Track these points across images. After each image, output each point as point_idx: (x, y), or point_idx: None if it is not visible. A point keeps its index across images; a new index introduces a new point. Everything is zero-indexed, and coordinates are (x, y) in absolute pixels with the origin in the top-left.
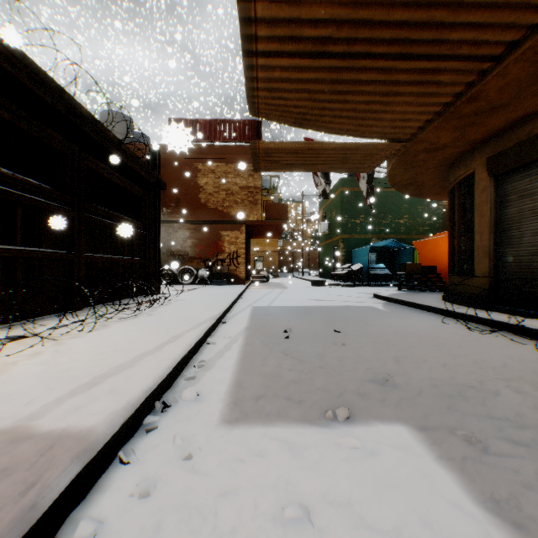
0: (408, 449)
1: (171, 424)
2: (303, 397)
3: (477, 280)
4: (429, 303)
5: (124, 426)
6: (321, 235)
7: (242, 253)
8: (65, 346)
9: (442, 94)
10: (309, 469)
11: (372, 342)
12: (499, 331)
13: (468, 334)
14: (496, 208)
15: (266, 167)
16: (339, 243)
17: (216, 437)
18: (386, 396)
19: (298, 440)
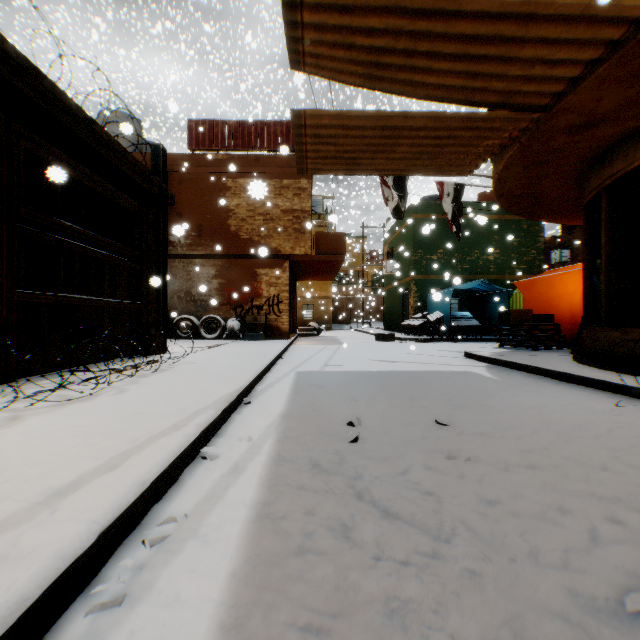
0: None
1: None
2: None
3: None
4: (564, 368)
5: None
6: (386, 277)
7: (285, 298)
8: None
9: None
10: None
11: (519, 452)
12: None
13: None
14: None
15: (317, 166)
16: (410, 286)
17: None
18: None
19: None
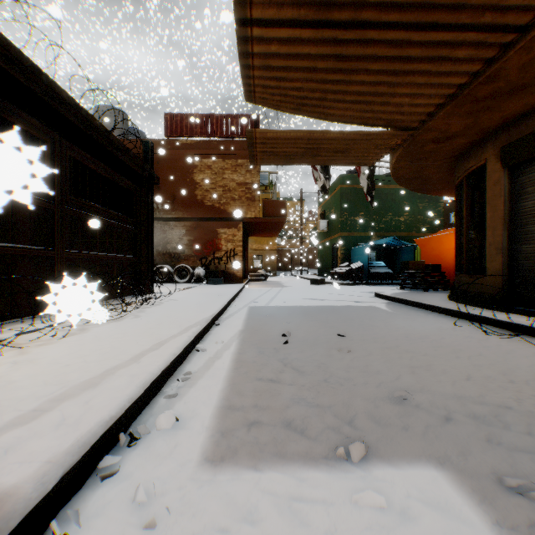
0: (450, 508)
1: (137, 465)
2: (305, 423)
3: (489, 279)
4: (437, 303)
5: (67, 477)
6: (320, 233)
7: (239, 251)
8: (28, 356)
9: (457, 74)
10: None
11: (381, 348)
12: (518, 335)
13: (485, 339)
14: (510, 202)
15: (264, 160)
16: (338, 241)
17: (192, 488)
18: (407, 422)
19: (301, 493)
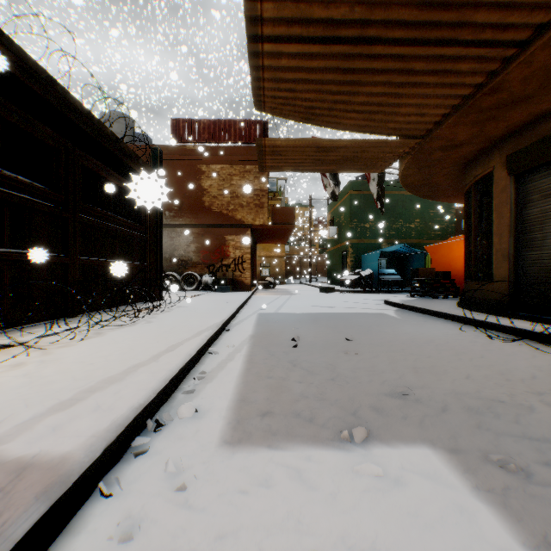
0: (437, 477)
1: (165, 446)
2: (314, 413)
3: (496, 285)
4: (445, 309)
5: (108, 450)
6: (329, 240)
7: (248, 258)
8: (52, 356)
9: (461, 85)
10: (324, 503)
11: (387, 351)
12: (522, 339)
13: (489, 343)
14: (516, 209)
15: (273, 167)
16: (348, 248)
17: (215, 462)
18: (407, 412)
19: (309, 466)
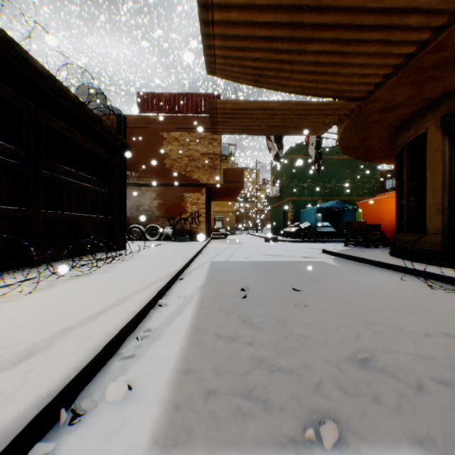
0: None
1: (75, 452)
2: (267, 391)
3: (430, 237)
4: (380, 258)
5: None
6: (273, 198)
7: (203, 213)
8: None
9: (406, 43)
10: None
11: (335, 303)
12: None
13: (432, 293)
14: (450, 166)
15: (224, 130)
16: (288, 204)
17: None
18: (377, 390)
19: None
